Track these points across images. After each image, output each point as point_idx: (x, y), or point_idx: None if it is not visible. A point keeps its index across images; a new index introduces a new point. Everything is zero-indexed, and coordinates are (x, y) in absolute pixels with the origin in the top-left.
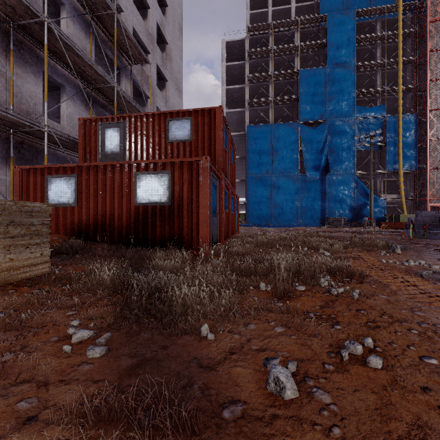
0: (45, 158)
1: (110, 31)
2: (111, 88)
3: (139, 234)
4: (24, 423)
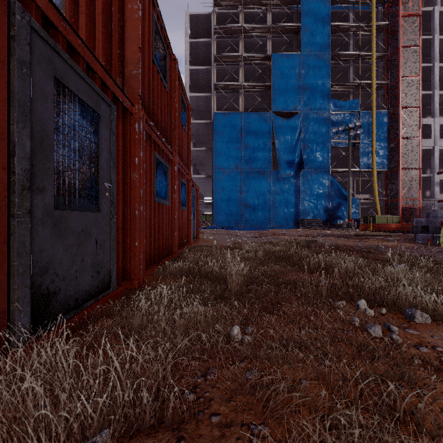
0: None
1: None
2: None
3: None
4: None
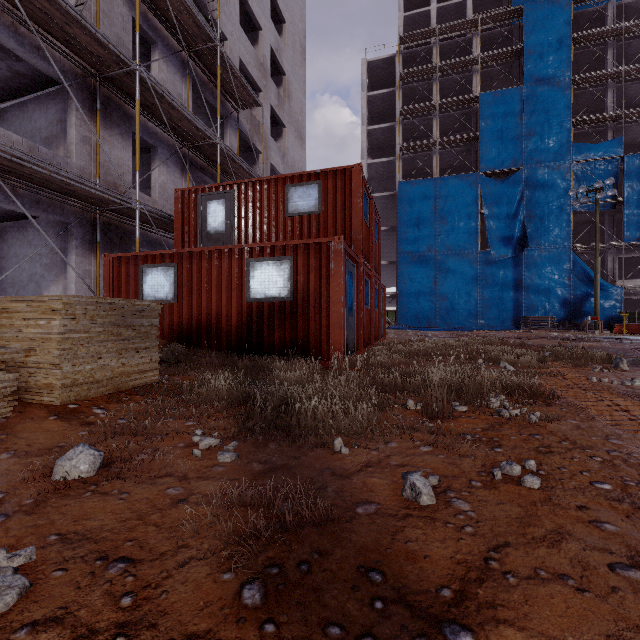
0: (137, 242)
1: (211, 70)
2: (212, 145)
3: (253, 339)
4: (178, 503)
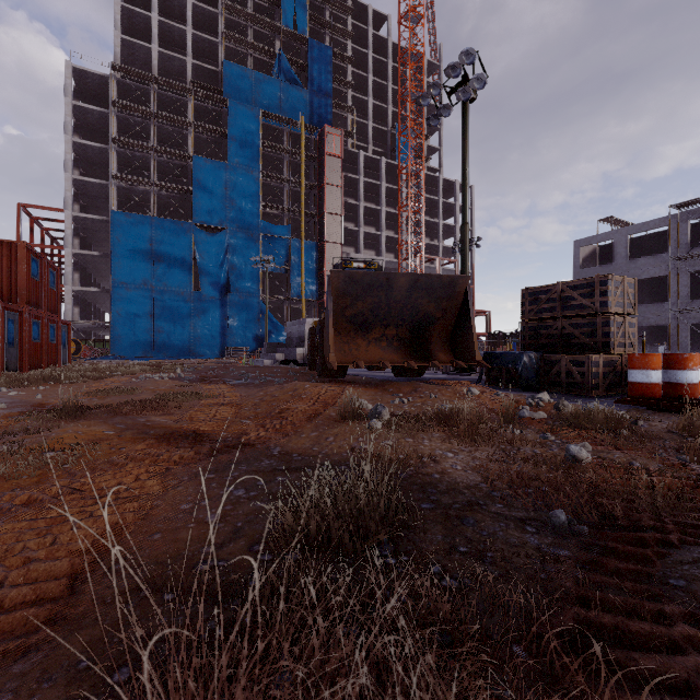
0: None
1: None
2: None
3: None
4: None
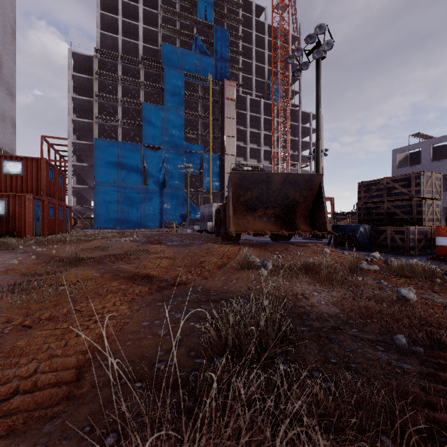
0: None
1: None
2: None
3: None
4: None
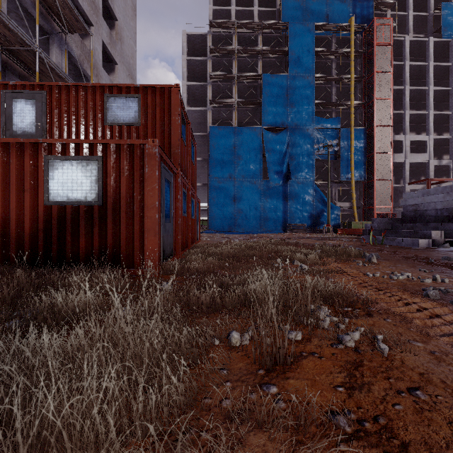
0: None
1: None
2: (31, 52)
3: (52, 247)
4: None
